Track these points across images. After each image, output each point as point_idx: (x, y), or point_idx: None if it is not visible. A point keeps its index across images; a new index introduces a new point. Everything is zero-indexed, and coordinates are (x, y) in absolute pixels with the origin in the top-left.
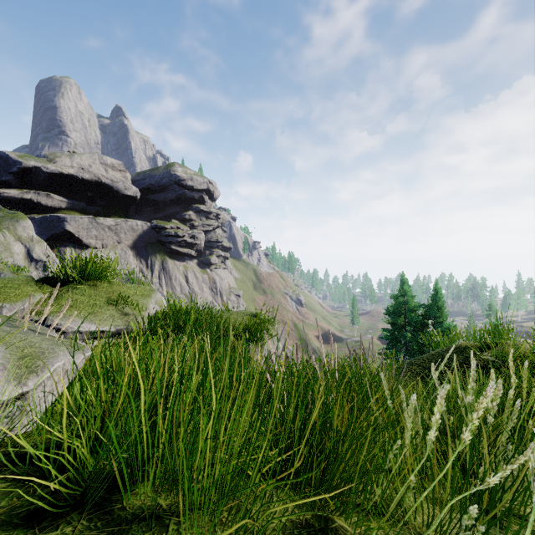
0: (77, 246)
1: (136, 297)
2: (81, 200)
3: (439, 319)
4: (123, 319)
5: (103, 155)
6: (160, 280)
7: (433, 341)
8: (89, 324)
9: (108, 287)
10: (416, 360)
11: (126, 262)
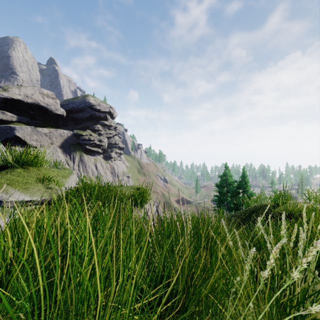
0: (23, 145)
1: (58, 177)
2: (26, 116)
3: (246, 189)
4: (47, 192)
5: (41, 88)
6: (78, 167)
7: (245, 202)
8: (22, 196)
9: (38, 171)
10: (236, 214)
11: (56, 156)
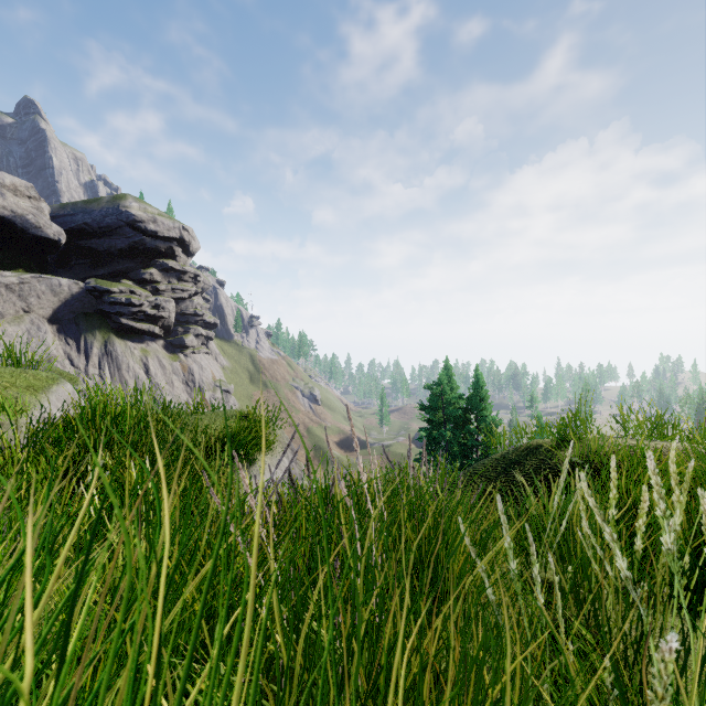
0: None
1: (13, 390)
2: None
3: (484, 413)
4: None
5: None
6: (101, 371)
7: (494, 441)
8: None
9: None
10: (476, 469)
11: (40, 342)
